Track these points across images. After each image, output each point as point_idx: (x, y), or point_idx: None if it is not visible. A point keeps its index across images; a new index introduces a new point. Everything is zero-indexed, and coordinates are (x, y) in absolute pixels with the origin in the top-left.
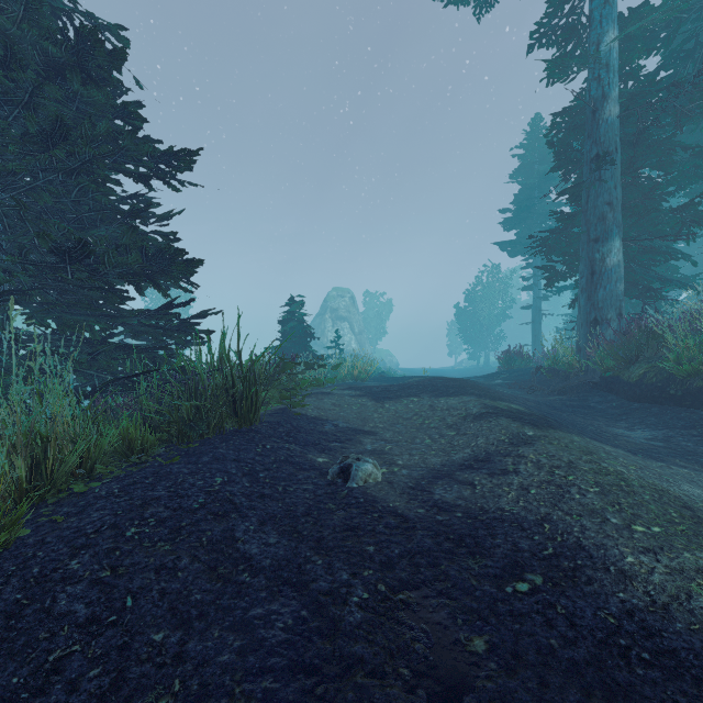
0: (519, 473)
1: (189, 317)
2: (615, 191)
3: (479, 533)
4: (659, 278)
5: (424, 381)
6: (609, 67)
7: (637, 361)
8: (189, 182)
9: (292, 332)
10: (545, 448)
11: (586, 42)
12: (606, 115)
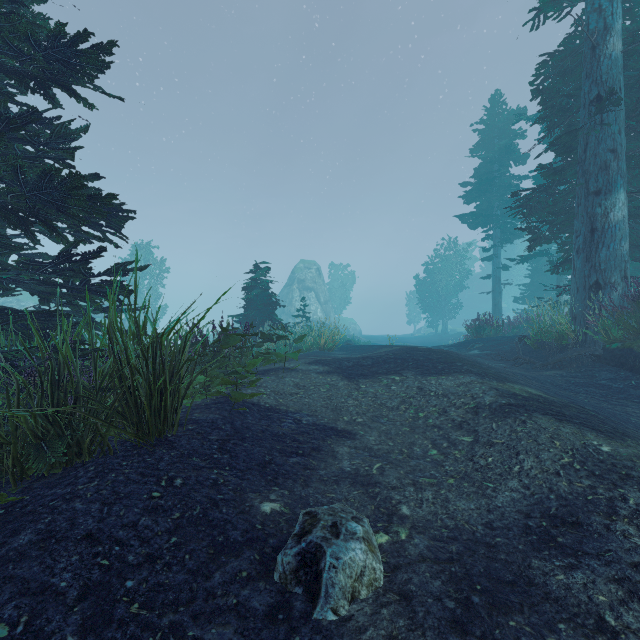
0: None
1: (102, 274)
2: (620, 137)
3: None
4: None
5: (401, 353)
6: None
7: None
8: (94, 85)
9: (256, 299)
10: None
11: None
12: (610, 50)
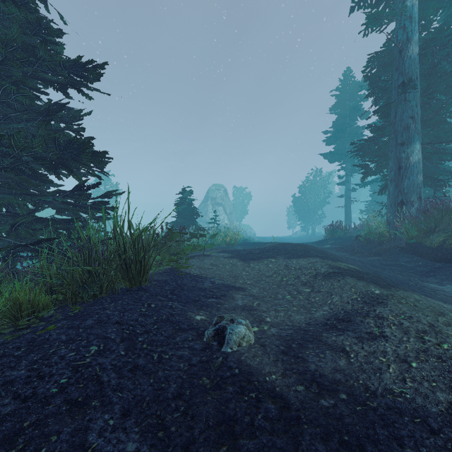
0: (387, 339)
1: (98, 197)
2: (416, 108)
3: (378, 432)
4: (447, 171)
5: (278, 246)
6: (411, 18)
7: (435, 232)
8: (96, 89)
9: (184, 211)
10: (398, 308)
11: (392, 3)
12: (410, 53)
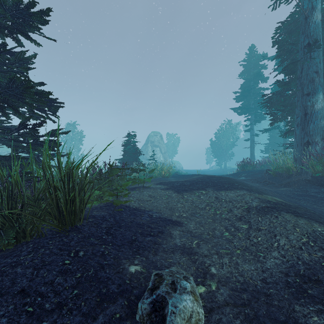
0: None
1: (44, 135)
2: (320, 65)
3: None
4: None
5: (205, 179)
6: None
7: None
8: (39, 31)
9: (129, 151)
10: None
11: None
12: (314, 19)
